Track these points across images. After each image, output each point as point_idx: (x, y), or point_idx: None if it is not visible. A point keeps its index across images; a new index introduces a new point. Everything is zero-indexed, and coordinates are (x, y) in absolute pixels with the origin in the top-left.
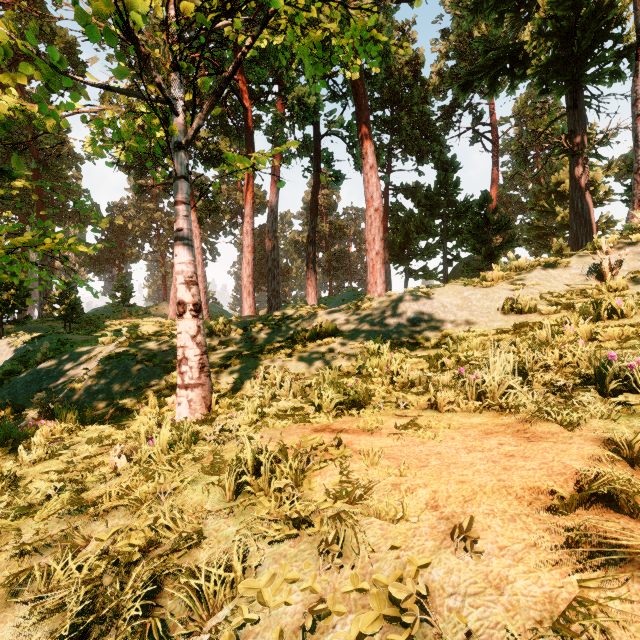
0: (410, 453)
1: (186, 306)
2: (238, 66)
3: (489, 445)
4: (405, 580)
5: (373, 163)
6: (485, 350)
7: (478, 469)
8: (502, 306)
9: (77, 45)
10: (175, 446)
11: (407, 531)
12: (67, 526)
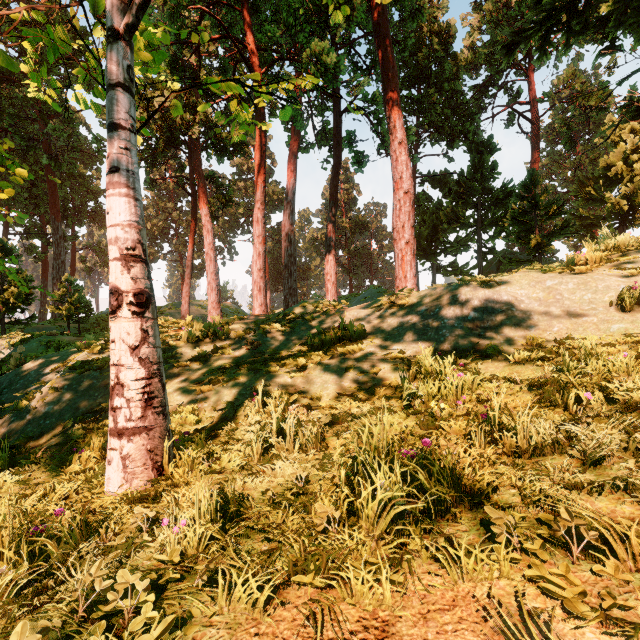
0: None
1: (122, 297)
2: None
3: None
4: None
5: (402, 138)
6: None
7: None
8: (619, 299)
9: (88, 35)
10: None
11: None
12: None
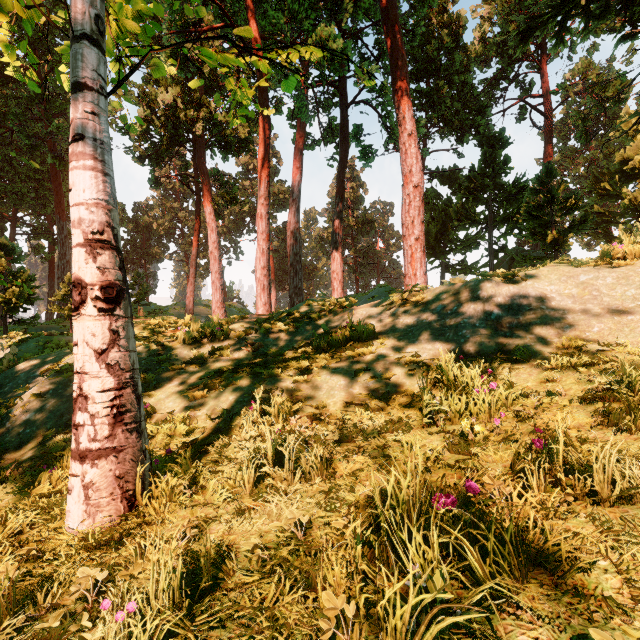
0: None
1: (86, 290)
2: None
3: None
4: None
5: (412, 130)
6: None
7: None
8: None
9: None
10: None
11: None
12: None
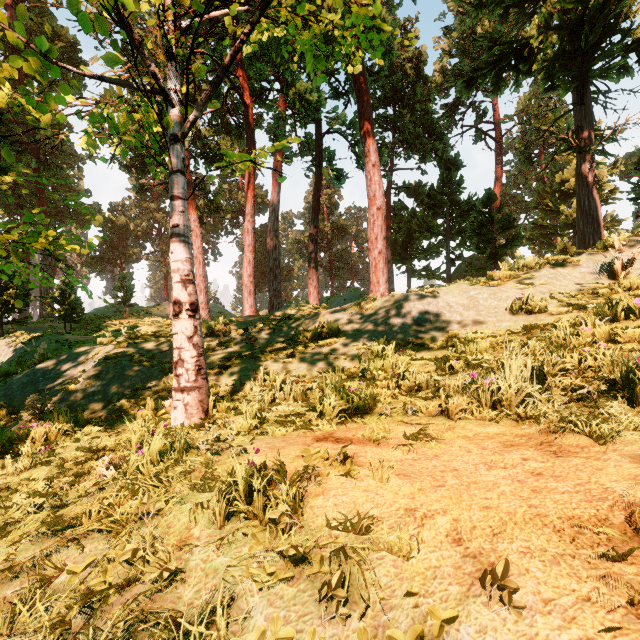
0: (423, 469)
1: (182, 306)
2: (236, 54)
3: (511, 460)
4: (427, 638)
5: (376, 161)
6: (495, 352)
7: (503, 491)
8: (510, 306)
9: (78, 44)
10: (166, 456)
11: (426, 571)
12: (40, 550)
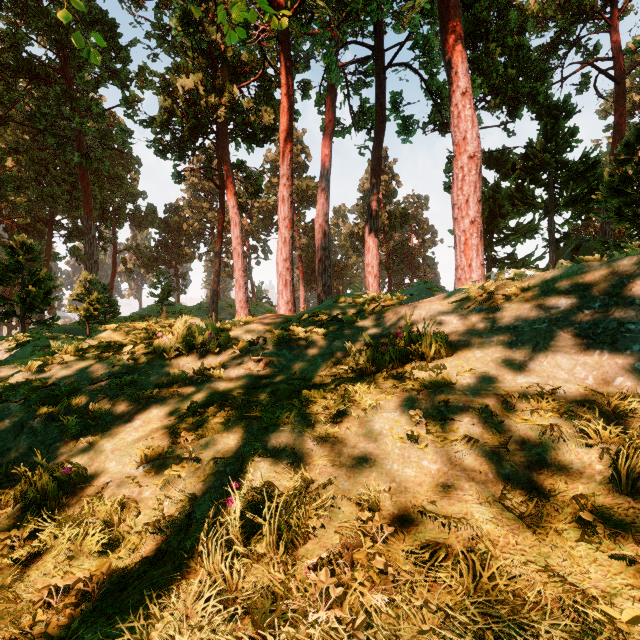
0: None
1: None
2: None
3: None
4: None
5: (467, 87)
6: None
7: None
8: None
9: (116, 26)
10: None
11: None
12: None
